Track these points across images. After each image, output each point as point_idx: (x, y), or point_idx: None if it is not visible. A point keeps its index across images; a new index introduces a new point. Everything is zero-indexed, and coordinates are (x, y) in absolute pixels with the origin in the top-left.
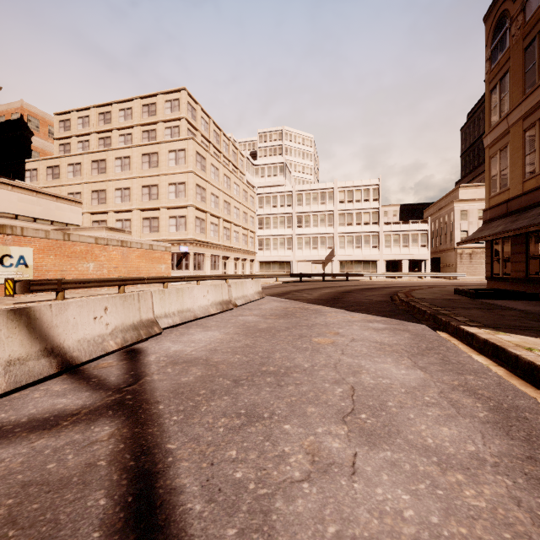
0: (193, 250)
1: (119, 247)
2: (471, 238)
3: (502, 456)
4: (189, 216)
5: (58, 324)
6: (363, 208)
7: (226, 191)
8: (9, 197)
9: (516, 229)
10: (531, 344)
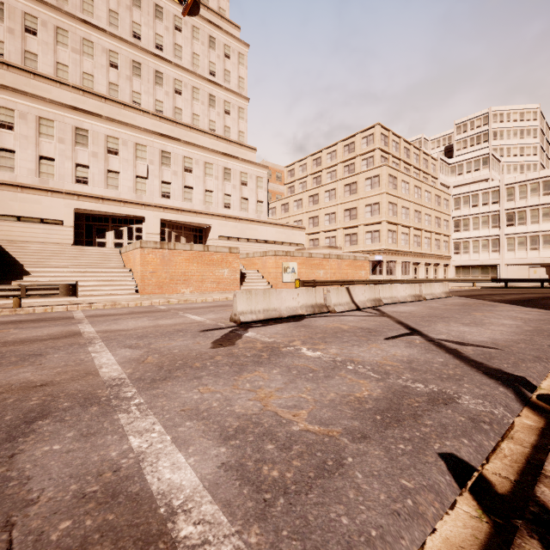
0: (386, 258)
1: (336, 259)
2: None
3: (513, 331)
4: (382, 230)
5: (354, 294)
6: None
7: (416, 201)
8: (272, 231)
9: None
10: None
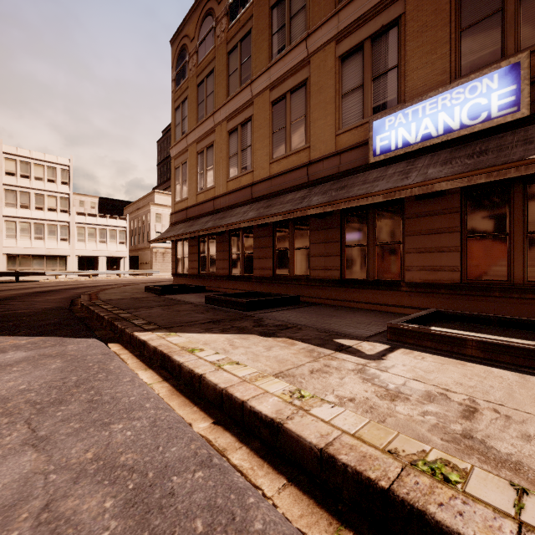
0: None
1: None
2: (160, 237)
3: None
4: None
5: None
6: (47, 190)
7: None
8: None
9: (192, 232)
10: (195, 343)
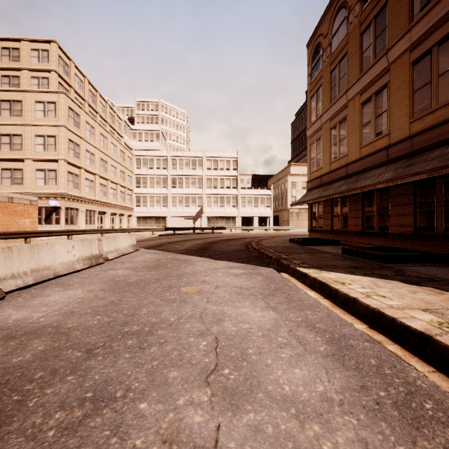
0: (65, 204)
1: None
2: (299, 201)
3: (344, 390)
4: (60, 170)
5: None
6: (225, 175)
7: (103, 149)
8: None
9: (327, 195)
10: (343, 279)
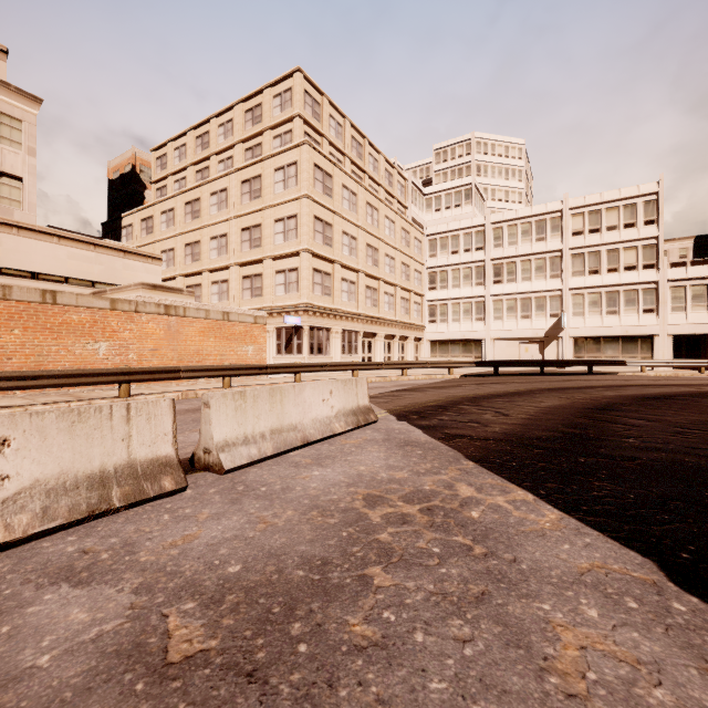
0: (309, 322)
1: (161, 316)
2: None
3: None
4: (302, 268)
5: None
6: (622, 241)
7: (371, 229)
8: (55, 253)
9: None
10: None
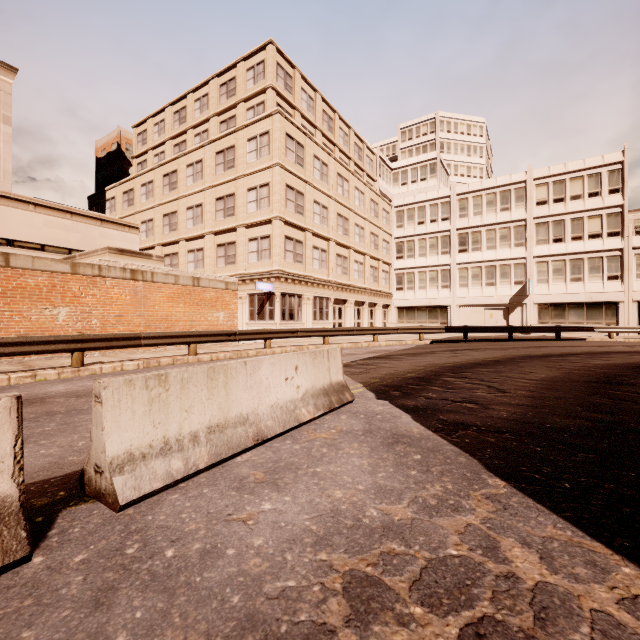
0: (280, 288)
1: (127, 281)
2: None
3: None
4: (274, 235)
5: None
6: (586, 210)
7: (341, 199)
8: (31, 221)
9: None
10: None
